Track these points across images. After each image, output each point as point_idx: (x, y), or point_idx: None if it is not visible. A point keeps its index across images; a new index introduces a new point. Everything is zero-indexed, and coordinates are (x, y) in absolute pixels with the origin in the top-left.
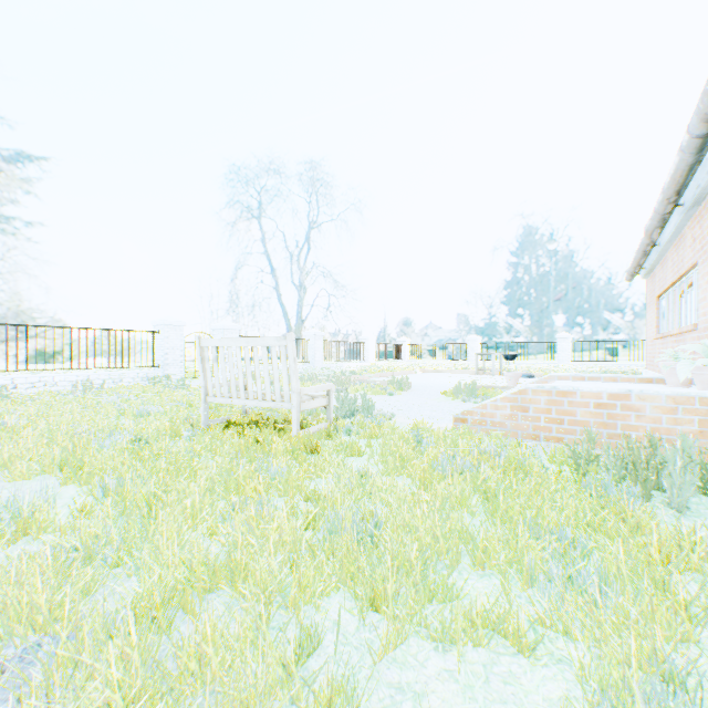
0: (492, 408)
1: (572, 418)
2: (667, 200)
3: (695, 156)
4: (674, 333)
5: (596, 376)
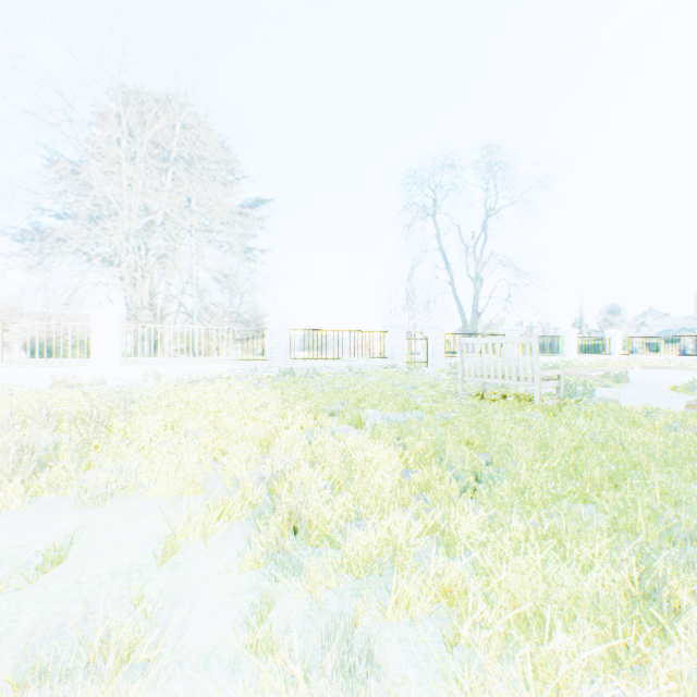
0: None
1: None
2: None
3: None
4: None
5: None
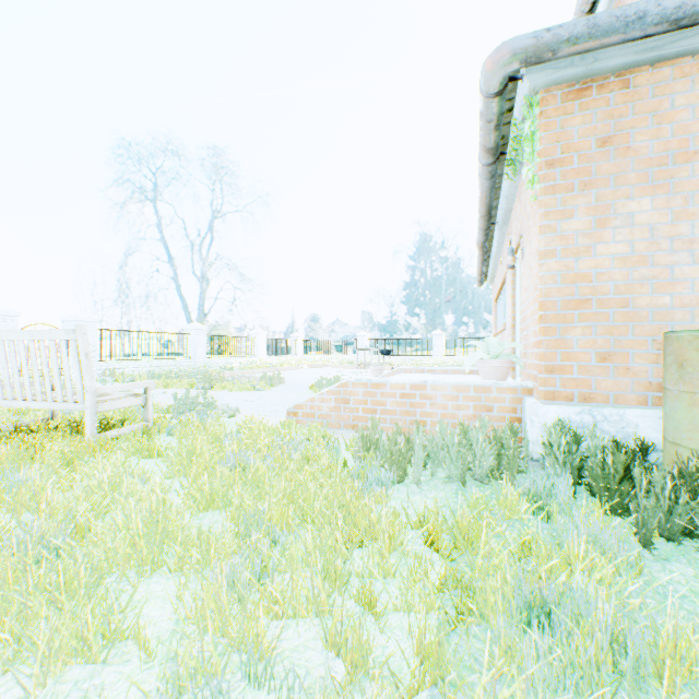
0: (320, 401)
1: (384, 408)
2: (483, 218)
3: (489, 182)
4: (498, 332)
5: (433, 369)
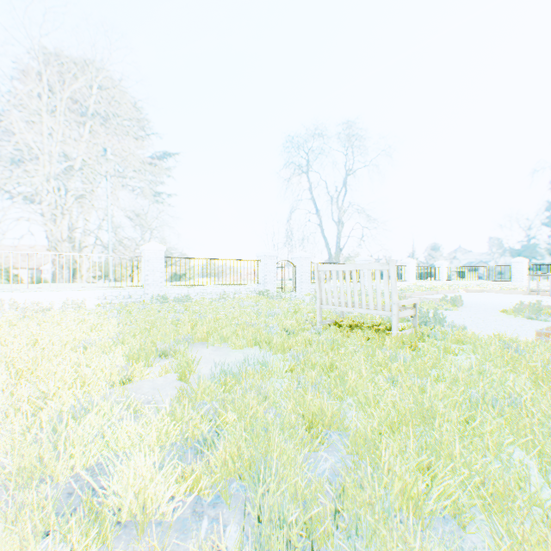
0: None
1: None
2: None
3: None
4: None
5: None
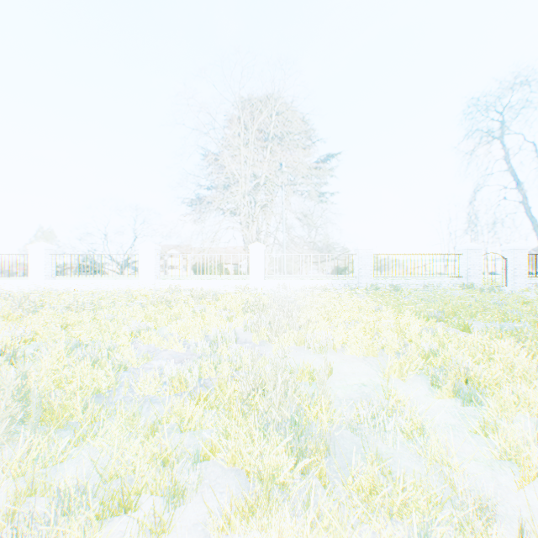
0: None
1: None
2: None
3: None
4: None
5: None
